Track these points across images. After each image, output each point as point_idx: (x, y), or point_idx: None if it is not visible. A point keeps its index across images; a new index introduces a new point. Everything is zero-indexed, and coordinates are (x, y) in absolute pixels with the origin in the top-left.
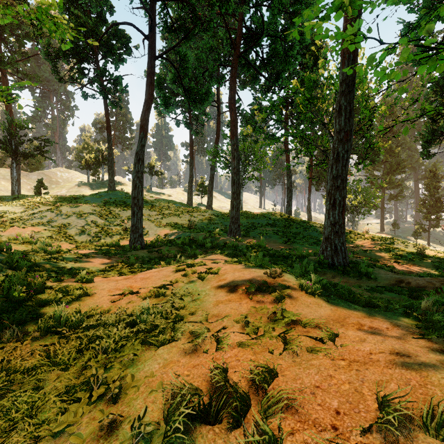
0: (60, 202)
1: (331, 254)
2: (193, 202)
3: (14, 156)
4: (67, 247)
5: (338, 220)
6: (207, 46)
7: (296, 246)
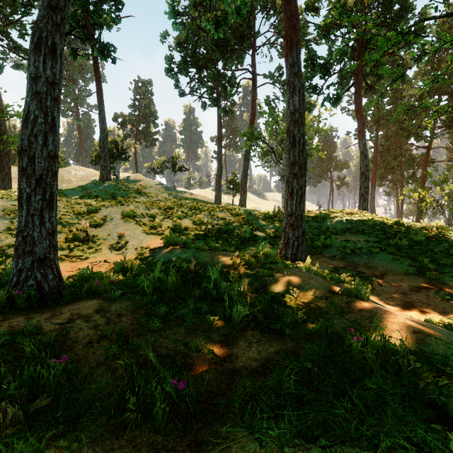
0: None
1: None
2: (222, 202)
3: None
4: None
5: None
6: None
7: None
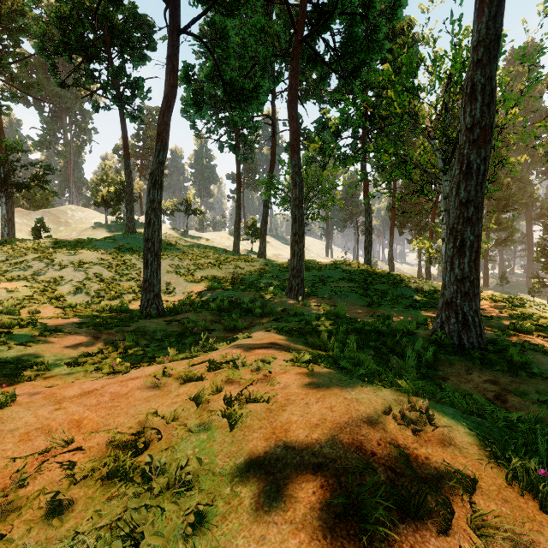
0: (59, 248)
1: (458, 329)
2: (241, 249)
3: (3, 187)
4: (50, 312)
5: (468, 273)
6: (258, 28)
7: (385, 310)
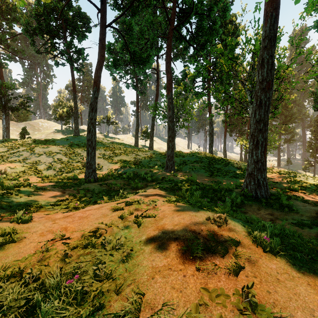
0: (36, 144)
1: (255, 188)
2: (139, 145)
3: (3, 109)
4: (35, 180)
5: (260, 158)
6: (149, 21)
7: (219, 179)
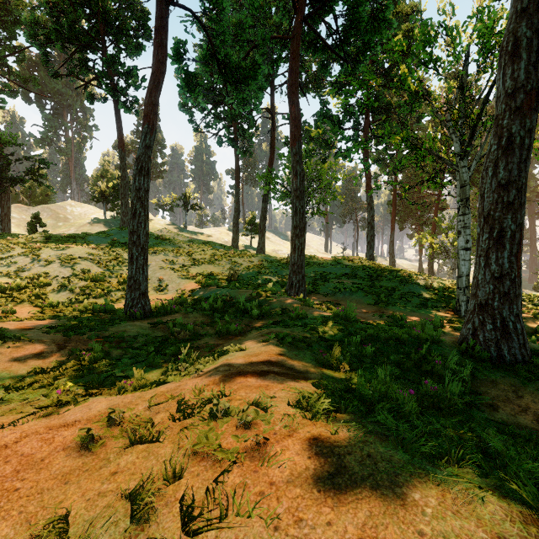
0: (50, 242)
1: (496, 337)
2: (239, 245)
3: None
4: (27, 312)
5: (508, 270)
6: (256, 7)
7: (394, 309)
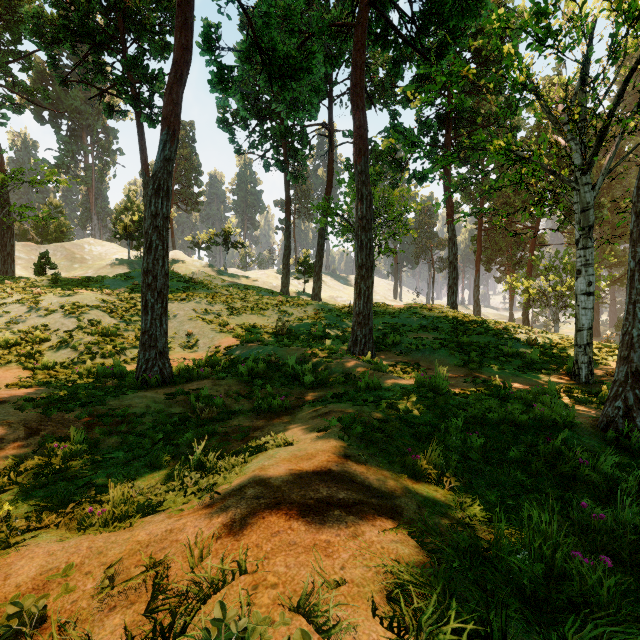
0: (57, 287)
1: None
2: (290, 290)
3: None
4: (12, 377)
5: None
6: None
7: (490, 373)
